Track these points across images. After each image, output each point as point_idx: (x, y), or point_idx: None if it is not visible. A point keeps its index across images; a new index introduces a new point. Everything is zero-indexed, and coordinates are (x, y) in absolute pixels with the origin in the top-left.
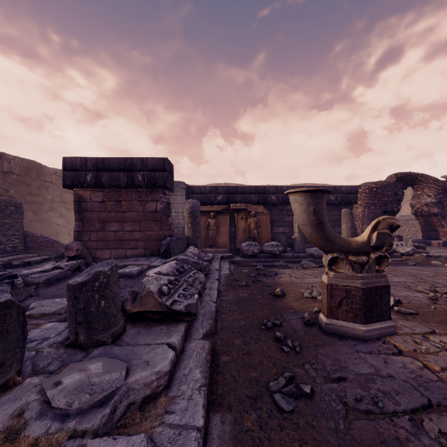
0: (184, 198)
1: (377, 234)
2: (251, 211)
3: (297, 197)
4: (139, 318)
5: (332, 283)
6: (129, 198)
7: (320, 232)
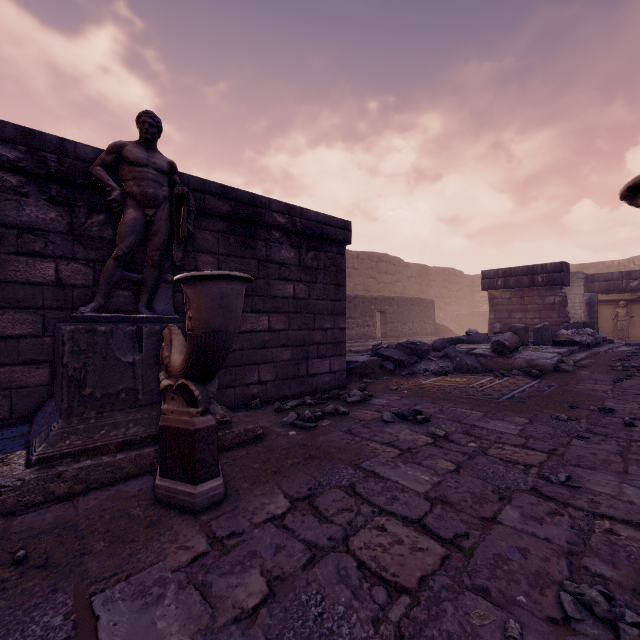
0: (582, 288)
1: None
2: None
3: None
4: (557, 344)
5: None
6: (530, 294)
7: None
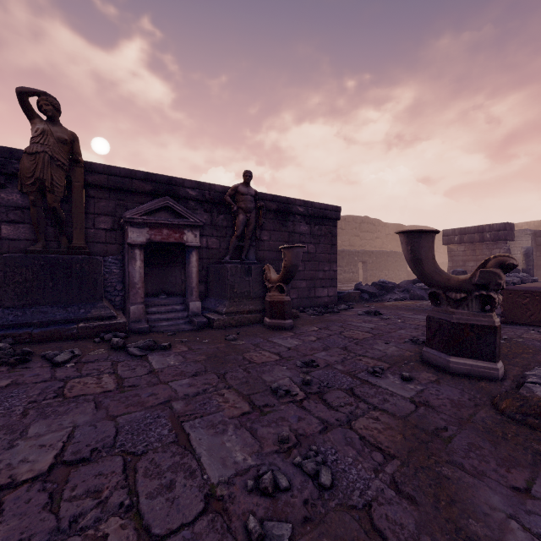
0: (529, 242)
1: None
2: None
3: None
4: None
5: None
6: (480, 248)
7: None
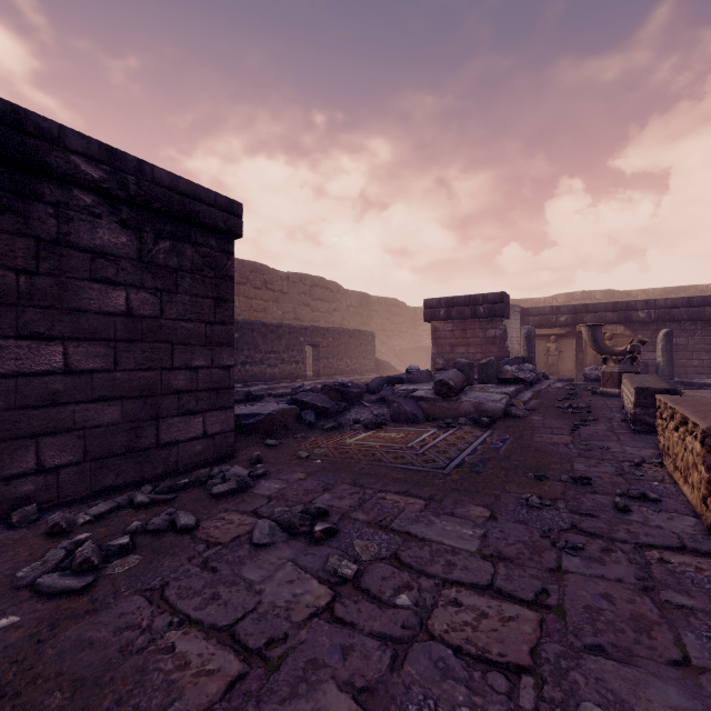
0: (519, 322)
1: (630, 345)
2: (606, 333)
3: (583, 328)
4: (502, 382)
5: (604, 371)
6: (472, 327)
7: (596, 345)
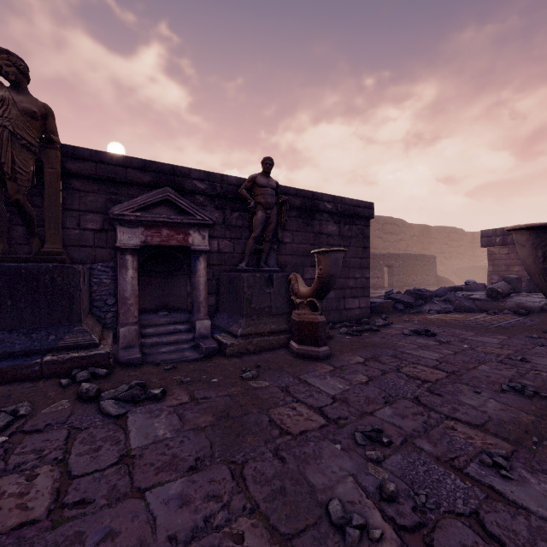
0: None
1: None
2: None
3: None
4: None
5: None
6: None
7: None
